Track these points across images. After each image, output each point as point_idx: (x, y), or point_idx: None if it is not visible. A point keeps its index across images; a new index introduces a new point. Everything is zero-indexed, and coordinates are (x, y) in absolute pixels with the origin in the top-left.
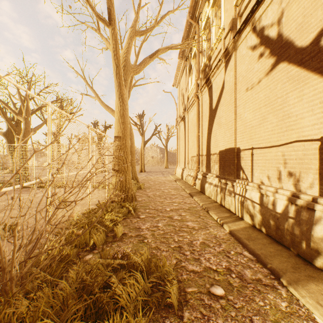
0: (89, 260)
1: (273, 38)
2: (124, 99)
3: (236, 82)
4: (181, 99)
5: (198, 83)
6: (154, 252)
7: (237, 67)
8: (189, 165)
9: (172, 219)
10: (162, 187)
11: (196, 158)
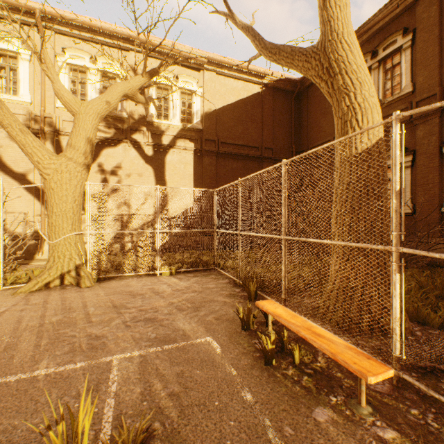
0: None
1: None
2: None
3: None
4: None
5: None
6: None
7: None
8: None
9: None
10: None
11: None
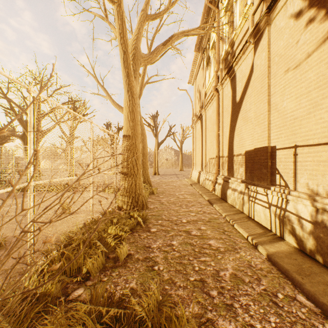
0: (78, 298)
1: None
2: (133, 92)
3: (270, 64)
4: (198, 96)
5: (218, 74)
6: (166, 288)
7: (271, 45)
8: (207, 168)
9: (190, 235)
10: (177, 192)
11: (216, 160)
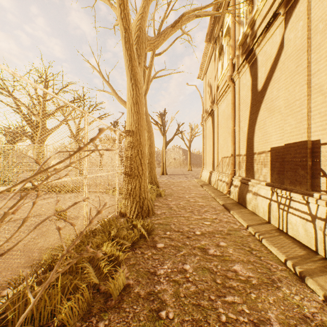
0: None
1: None
2: (137, 80)
3: (310, 35)
4: (208, 91)
5: (234, 62)
6: None
7: (312, 10)
8: (219, 168)
9: (207, 255)
10: (187, 194)
11: (231, 159)
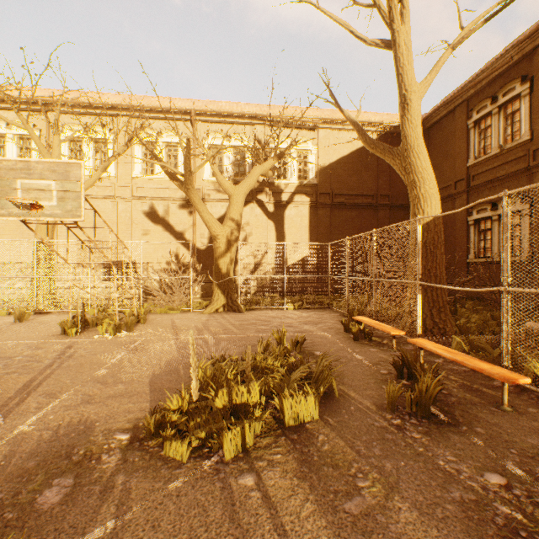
0: None
1: (163, 219)
2: None
3: (132, 221)
4: None
5: None
6: None
7: (133, 213)
8: None
9: None
10: None
11: None
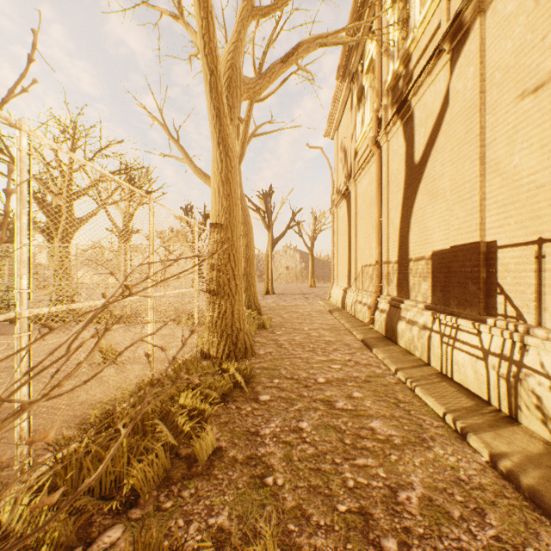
0: (109, 550)
1: None
2: (228, 146)
3: (484, 87)
4: (342, 158)
5: (380, 116)
6: (291, 529)
7: (487, 52)
8: (358, 283)
9: (334, 409)
10: (306, 325)
11: (375, 269)
